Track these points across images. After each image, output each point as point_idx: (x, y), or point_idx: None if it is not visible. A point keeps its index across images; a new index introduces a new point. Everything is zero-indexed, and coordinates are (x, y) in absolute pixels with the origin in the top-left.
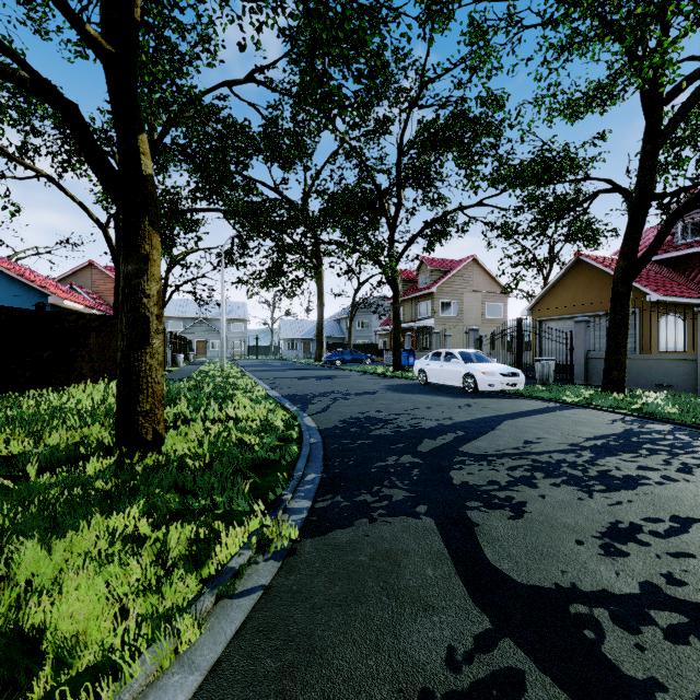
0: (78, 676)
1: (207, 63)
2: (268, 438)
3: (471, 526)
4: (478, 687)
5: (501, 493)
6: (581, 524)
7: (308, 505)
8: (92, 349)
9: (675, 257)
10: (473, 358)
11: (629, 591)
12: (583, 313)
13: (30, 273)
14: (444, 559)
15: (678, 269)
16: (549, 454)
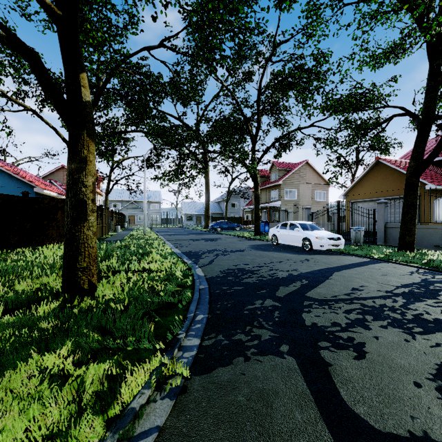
0: None
1: (132, 32)
2: (170, 285)
3: (326, 366)
4: None
5: (343, 334)
6: (413, 365)
7: (198, 343)
8: (59, 221)
9: None
10: (308, 227)
11: None
12: (381, 197)
13: (23, 173)
14: (308, 401)
15: None
16: (372, 299)
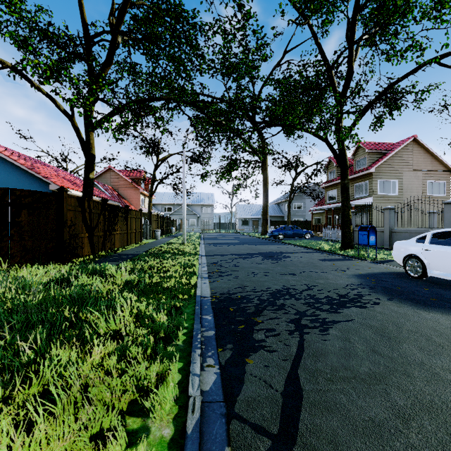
0: None
1: None
2: None
3: None
4: None
5: None
6: None
7: None
8: (23, 227)
9: None
10: None
11: None
12: None
13: (48, 170)
14: None
15: None
16: None
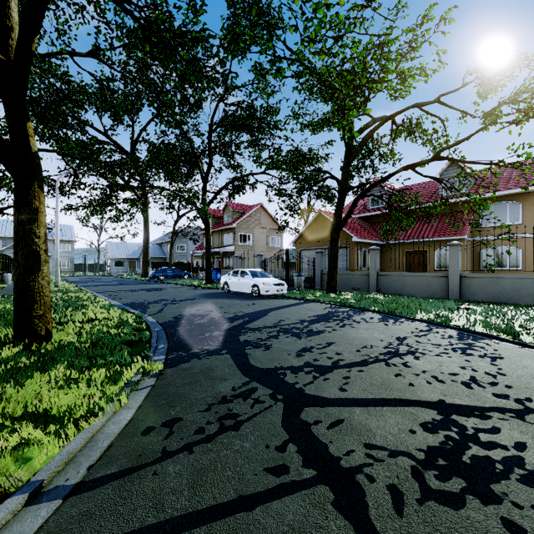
0: (77, 418)
1: (60, 48)
2: (127, 329)
3: (246, 355)
4: (242, 392)
5: (262, 342)
6: (292, 349)
7: (164, 357)
8: None
9: (368, 216)
10: (258, 274)
11: (300, 365)
12: (322, 246)
13: None
14: (233, 366)
15: (369, 223)
16: (289, 325)
